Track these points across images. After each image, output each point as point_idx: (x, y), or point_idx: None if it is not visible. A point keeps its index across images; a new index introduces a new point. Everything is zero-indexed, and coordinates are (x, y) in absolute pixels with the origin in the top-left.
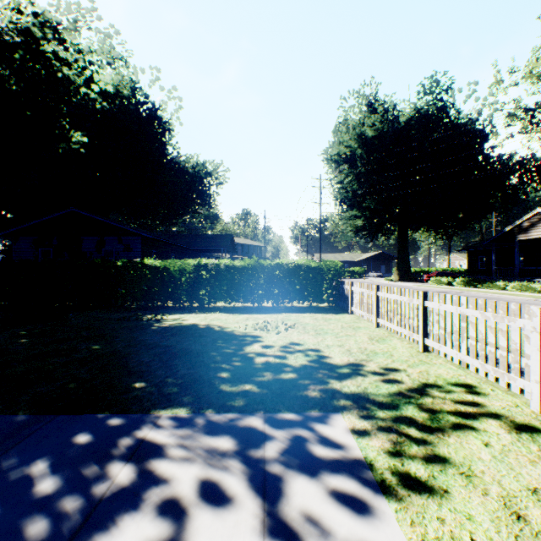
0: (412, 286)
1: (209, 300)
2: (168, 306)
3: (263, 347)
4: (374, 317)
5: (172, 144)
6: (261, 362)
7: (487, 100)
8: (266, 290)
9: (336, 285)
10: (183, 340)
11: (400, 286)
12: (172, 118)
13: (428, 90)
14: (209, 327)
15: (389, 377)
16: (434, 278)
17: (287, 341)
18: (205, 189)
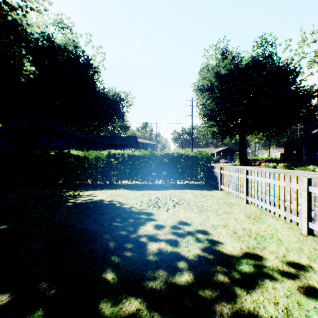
0: (251, 169)
1: (116, 179)
2: (88, 183)
3: (154, 227)
4: (243, 195)
5: (99, 81)
6: (152, 251)
7: (297, 50)
8: (157, 172)
9: (208, 169)
10: (85, 218)
11: (242, 168)
12: (99, 65)
13: (260, 44)
14: (111, 203)
15: (302, 282)
16: (264, 163)
17: (176, 220)
18: (120, 109)
